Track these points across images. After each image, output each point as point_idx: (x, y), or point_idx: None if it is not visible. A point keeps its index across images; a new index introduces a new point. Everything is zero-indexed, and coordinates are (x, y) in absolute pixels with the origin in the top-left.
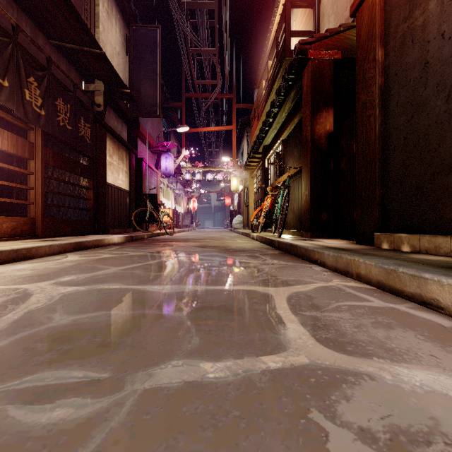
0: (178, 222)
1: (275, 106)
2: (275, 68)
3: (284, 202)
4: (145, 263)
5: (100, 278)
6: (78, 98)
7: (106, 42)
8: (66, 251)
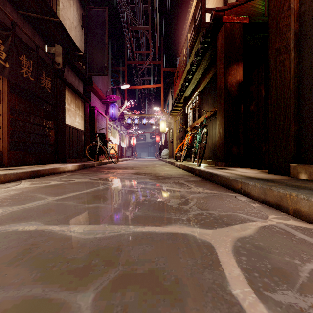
0: (122, 154)
1: (194, 65)
2: (193, 39)
3: (202, 138)
4: (83, 191)
5: (25, 213)
6: (40, 57)
7: (65, 17)
8: (22, 178)
